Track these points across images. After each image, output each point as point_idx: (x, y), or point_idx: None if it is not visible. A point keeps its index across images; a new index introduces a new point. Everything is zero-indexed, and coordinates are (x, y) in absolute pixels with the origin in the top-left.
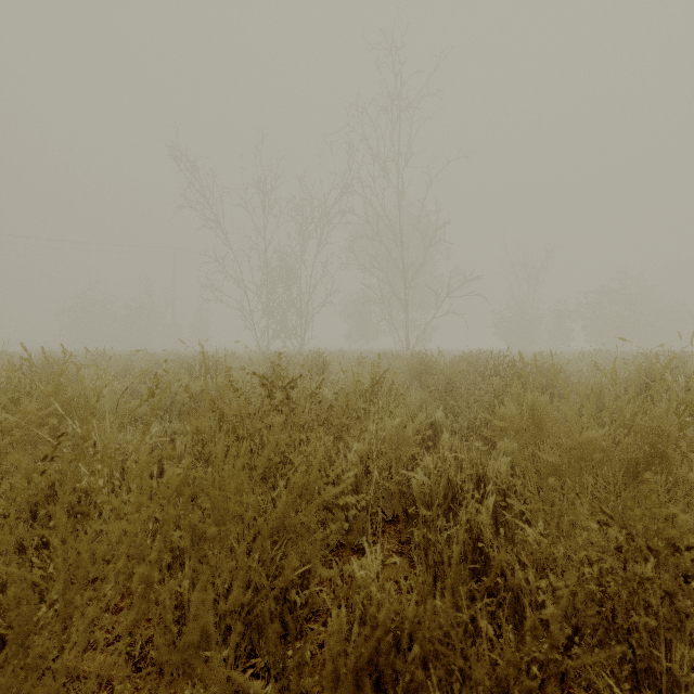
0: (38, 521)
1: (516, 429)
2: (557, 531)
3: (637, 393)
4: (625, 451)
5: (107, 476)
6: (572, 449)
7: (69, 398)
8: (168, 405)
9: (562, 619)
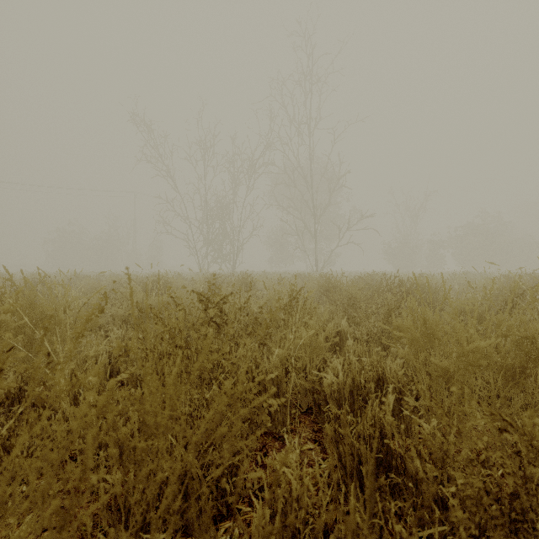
0: (11, 415)
1: (412, 339)
2: (459, 435)
3: (503, 306)
4: (503, 357)
5: (71, 377)
6: (460, 356)
7: (41, 311)
8: (126, 316)
9: (466, 518)
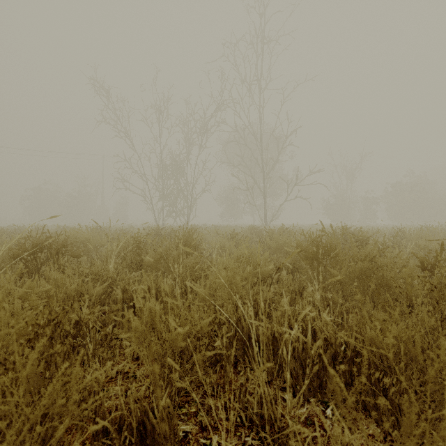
0: None
1: None
2: None
3: None
4: None
5: None
6: None
7: None
8: None
9: None
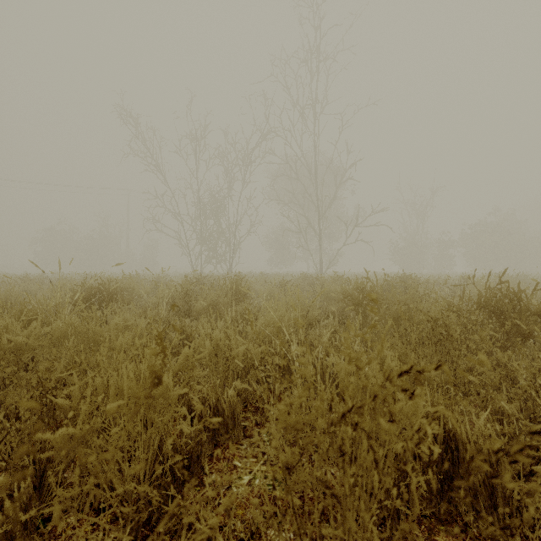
0: None
1: None
2: None
3: None
4: None
5: None
6: None
7: None
8: None
9: None
